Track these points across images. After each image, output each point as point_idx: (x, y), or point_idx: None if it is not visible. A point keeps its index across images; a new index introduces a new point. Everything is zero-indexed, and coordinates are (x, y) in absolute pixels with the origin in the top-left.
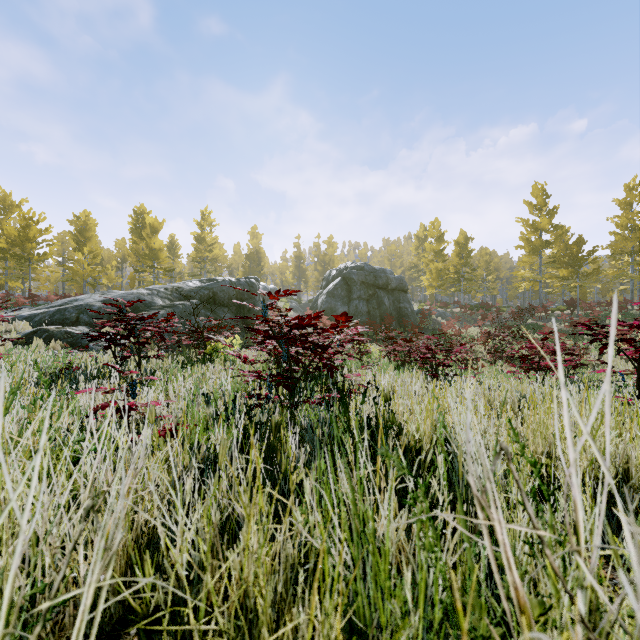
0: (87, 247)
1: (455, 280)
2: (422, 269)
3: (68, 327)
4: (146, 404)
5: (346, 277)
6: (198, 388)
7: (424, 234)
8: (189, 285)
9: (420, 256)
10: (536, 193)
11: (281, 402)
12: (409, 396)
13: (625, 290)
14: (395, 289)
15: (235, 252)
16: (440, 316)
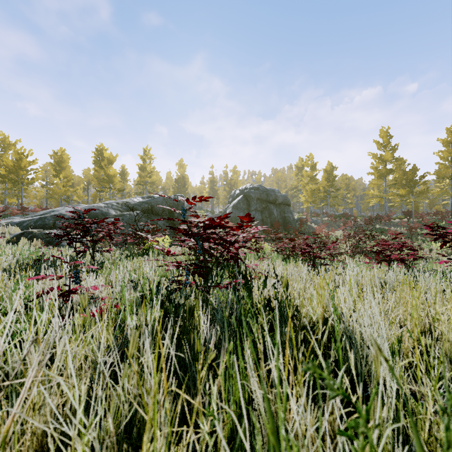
0: (62, 174)
1: (324, 197)
2: (300, 189)
3: (47, 230)
4: (87, 288)
5: (246, 195)
6: (130, 275)
7: (302, 164)
8: (134, 200)
9: (299, 180)
10: (382, 135)
11: (197, 286)
12: (296, 281)
13: (446, 204)
14: (281, 203)
15: (167, 178)
16: (313, 223)
